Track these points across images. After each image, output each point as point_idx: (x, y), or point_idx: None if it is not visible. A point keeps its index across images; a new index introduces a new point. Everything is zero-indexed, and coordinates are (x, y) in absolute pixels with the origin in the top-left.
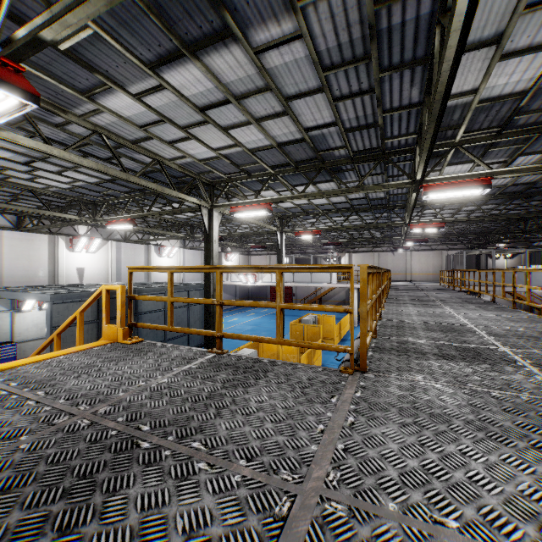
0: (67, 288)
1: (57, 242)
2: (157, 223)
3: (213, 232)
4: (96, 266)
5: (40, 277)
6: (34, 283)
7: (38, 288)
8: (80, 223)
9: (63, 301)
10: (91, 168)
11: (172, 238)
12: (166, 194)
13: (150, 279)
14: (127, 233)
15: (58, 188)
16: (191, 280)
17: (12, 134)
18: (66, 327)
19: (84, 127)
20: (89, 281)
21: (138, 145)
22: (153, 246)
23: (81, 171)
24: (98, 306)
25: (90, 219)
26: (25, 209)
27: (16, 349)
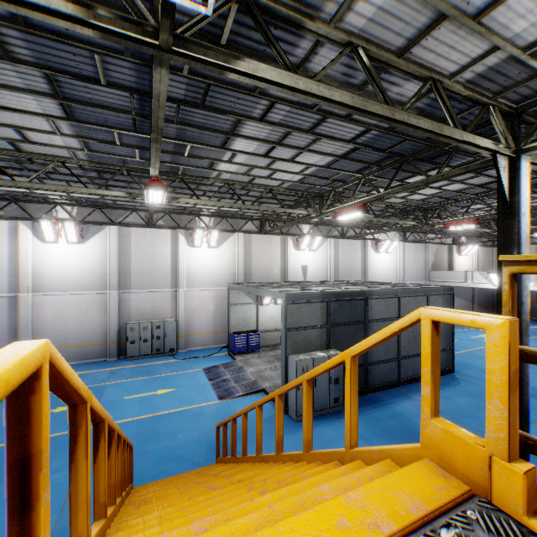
0: (296, 286)
1: (286, 242)
2: (379, 212)
3: (520, 198)
4: (317, 264)
5: (274, 274)
6: (270, 279)
7: (274, 285)
8: (307, 219)
9: (295, 302)
10: (343, 106)
11: (396, 229)
12: (444, 137)
13: (366, 278)
14: (344, 229)
15: (290, 182)
16: (412, 280)
17: (251, 64)
18: (322, 372)
19: (334, 43)
20: (311, 278)
21: (405, 58)
22: (370, 241)
23: (314, 150)
24: (327, 309)
25: (316, 213)
26: (265, 209)
27: (259, 338)
